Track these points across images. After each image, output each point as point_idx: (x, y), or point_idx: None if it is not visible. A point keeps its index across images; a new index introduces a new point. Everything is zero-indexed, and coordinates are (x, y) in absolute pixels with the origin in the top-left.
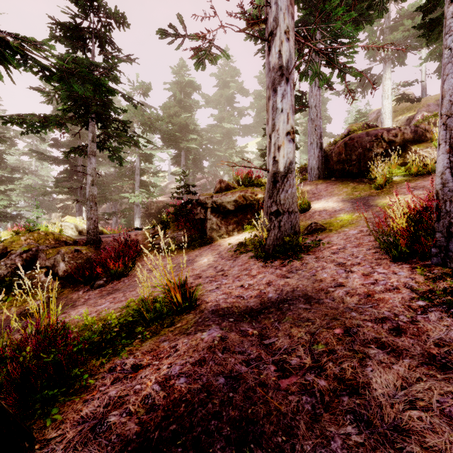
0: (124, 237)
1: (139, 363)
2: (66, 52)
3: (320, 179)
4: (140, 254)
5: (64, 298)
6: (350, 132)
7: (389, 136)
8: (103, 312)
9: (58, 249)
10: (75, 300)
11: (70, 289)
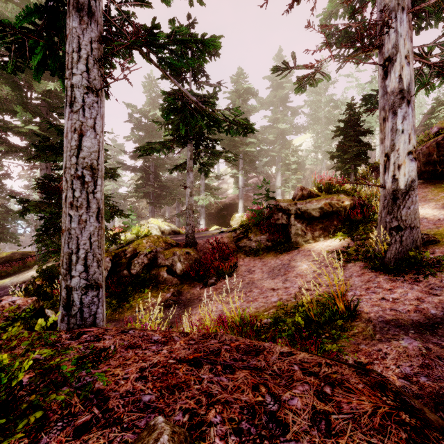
0: (217, 240)
1: (358, 360)
2: (179, 89)
3: None
4: (231, 256)
5: (187, 293)
6: (441, 130)
7: None
8: (247, 310)
9: (171, 251)
10: (198, 295)
11: (188, 285)
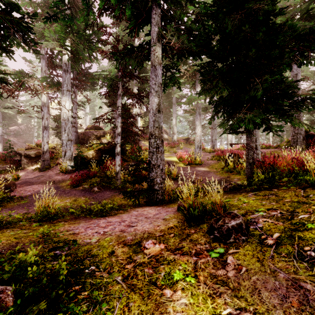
0: None
1: None
2: None
3: (76, 144)
4: None
5: None
6: (87, 128)
7: (96, 134)
8: None
9: None
10: None
11: None
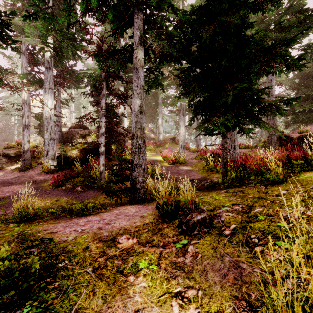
0: None
1: None
2: None
3: (60, 143)
4: None
5: None
6: (72, 127)
7: (81, 132)
8: None
9: None
10: None
11: None
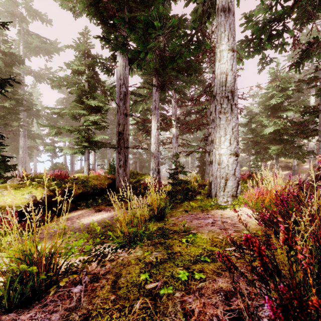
0: None
1: None
2: None
3: None
4: None
5: None
6: None
7: None
8: None
9: None
10: None
11: None
